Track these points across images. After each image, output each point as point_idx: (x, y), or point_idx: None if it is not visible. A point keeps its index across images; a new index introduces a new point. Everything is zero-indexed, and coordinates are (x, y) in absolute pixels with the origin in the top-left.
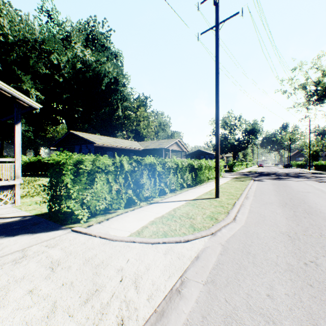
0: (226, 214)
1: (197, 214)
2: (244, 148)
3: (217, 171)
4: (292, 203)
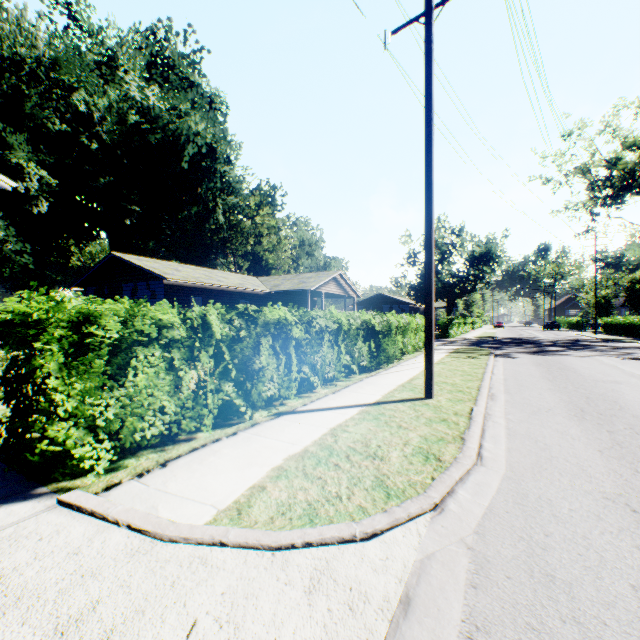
0: (460, 442)
1: (390, 445)
2: (469, 291)
3: (428, 338)
4: (595, 410)
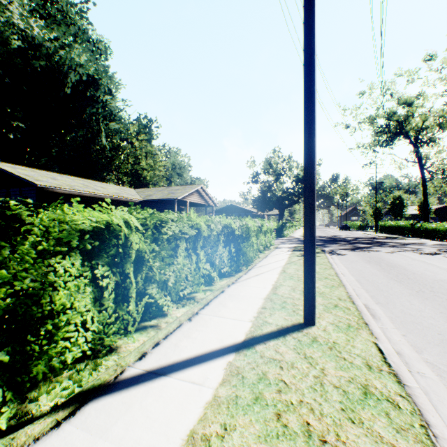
0: None
1: None
2: (294, 203)
3: (311, 248)
4: None
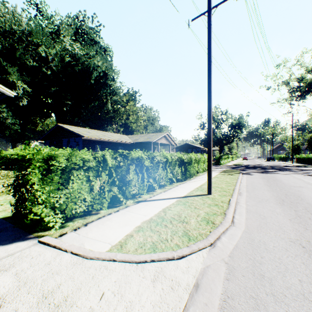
0: (223, 215)
1: (191, 216)
2: (230, 142)
3: (209, 166)
4: (289, 200)
